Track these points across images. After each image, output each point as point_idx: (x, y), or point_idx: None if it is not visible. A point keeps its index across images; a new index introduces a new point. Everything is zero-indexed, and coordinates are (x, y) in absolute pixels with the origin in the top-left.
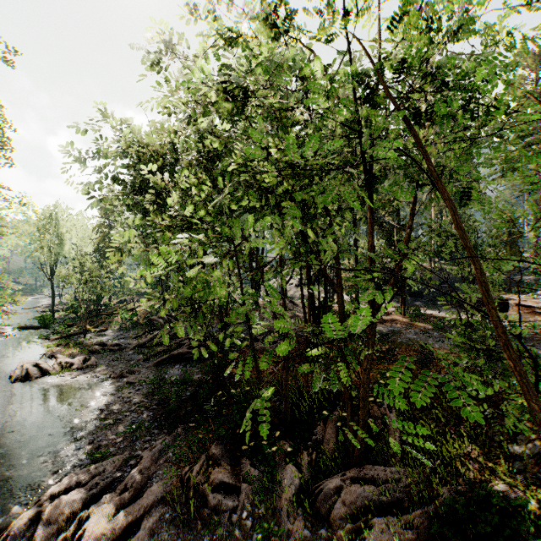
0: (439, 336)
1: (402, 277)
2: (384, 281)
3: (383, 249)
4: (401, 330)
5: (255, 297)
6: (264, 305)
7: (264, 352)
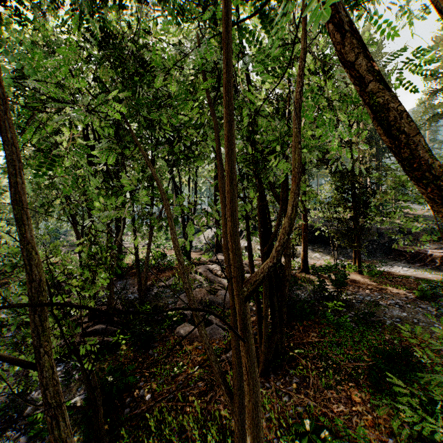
0: (440, 312)
1: (361, 229)
2: (336, 233)
3: (334, 197)
4: (375, 299)
5: (187, 251)
6: (197, 260)
7: (193, 340)
